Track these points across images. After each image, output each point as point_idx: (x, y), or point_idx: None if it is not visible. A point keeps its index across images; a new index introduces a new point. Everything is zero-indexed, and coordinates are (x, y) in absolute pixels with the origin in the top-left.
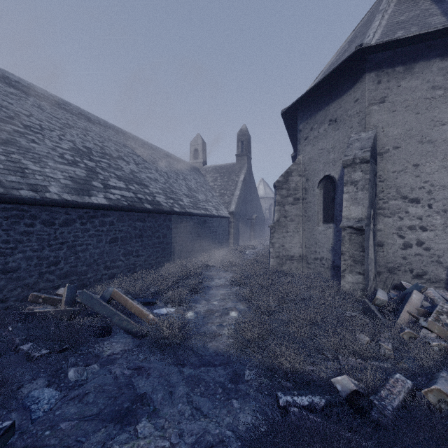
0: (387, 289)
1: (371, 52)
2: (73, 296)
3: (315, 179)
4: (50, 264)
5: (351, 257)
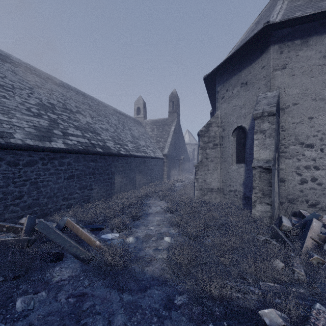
0: (288, 215)
1: (275, 29)
2: (32, 225)
3: (230, 129)
4: (14, 198)
5: (260, 191)
